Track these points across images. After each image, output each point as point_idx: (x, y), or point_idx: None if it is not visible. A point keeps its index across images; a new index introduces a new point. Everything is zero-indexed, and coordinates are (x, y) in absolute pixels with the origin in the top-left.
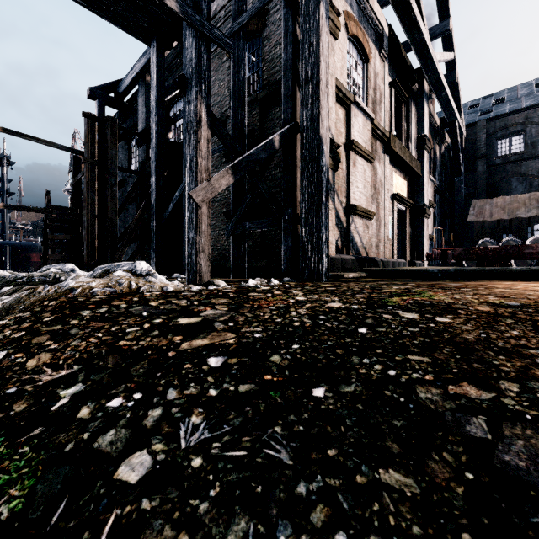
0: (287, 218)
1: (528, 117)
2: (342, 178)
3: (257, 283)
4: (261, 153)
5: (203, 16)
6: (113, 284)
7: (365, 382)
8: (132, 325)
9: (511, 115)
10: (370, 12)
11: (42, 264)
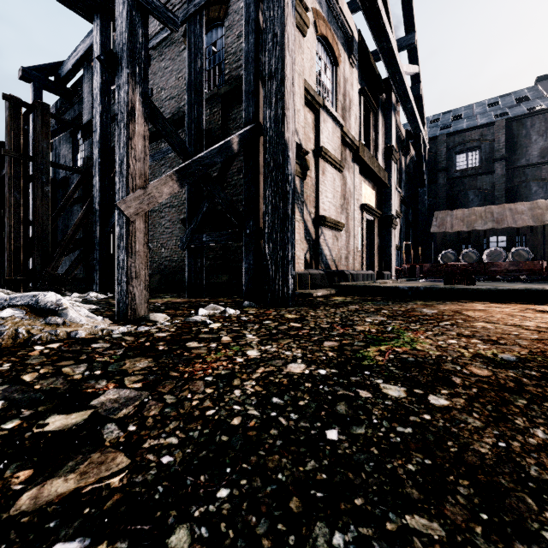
0: (249, 232)
1: (483, 134)
2: (311, 187)
3: (209, 313)
4: (216, 156)
5: None
6: None
7: None
8: None
9: (468, 132)
10: (340, 14)
11: None
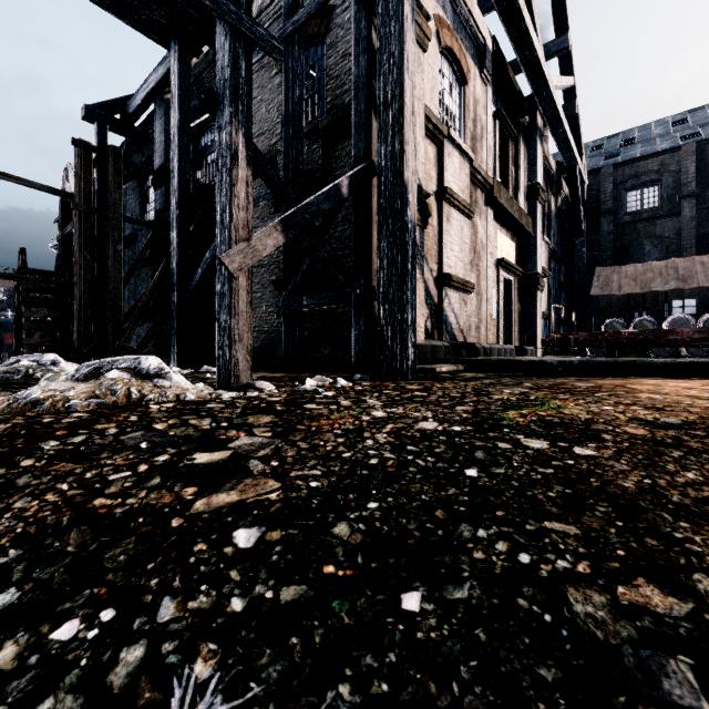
0: (359, 292)
1: (664, 163)
2: (432, 238)
3: (317, 384)
4: (323, 203)
5: (240, 6)
6: (102, 392)
7: (485, 580)
8: (120, 467)
9: (643, 161)
10: (469, 18)
11: (14, 351)
